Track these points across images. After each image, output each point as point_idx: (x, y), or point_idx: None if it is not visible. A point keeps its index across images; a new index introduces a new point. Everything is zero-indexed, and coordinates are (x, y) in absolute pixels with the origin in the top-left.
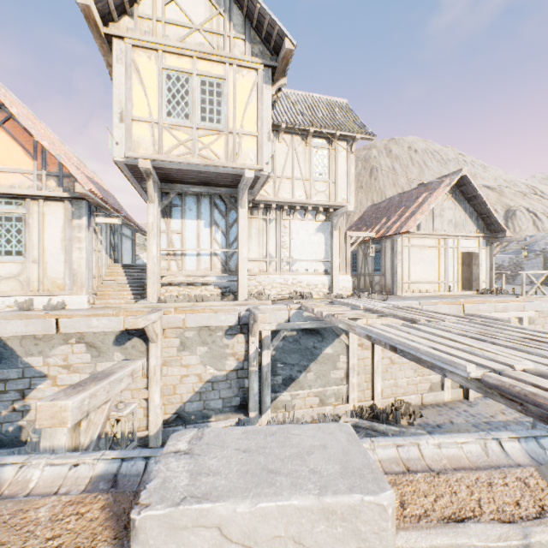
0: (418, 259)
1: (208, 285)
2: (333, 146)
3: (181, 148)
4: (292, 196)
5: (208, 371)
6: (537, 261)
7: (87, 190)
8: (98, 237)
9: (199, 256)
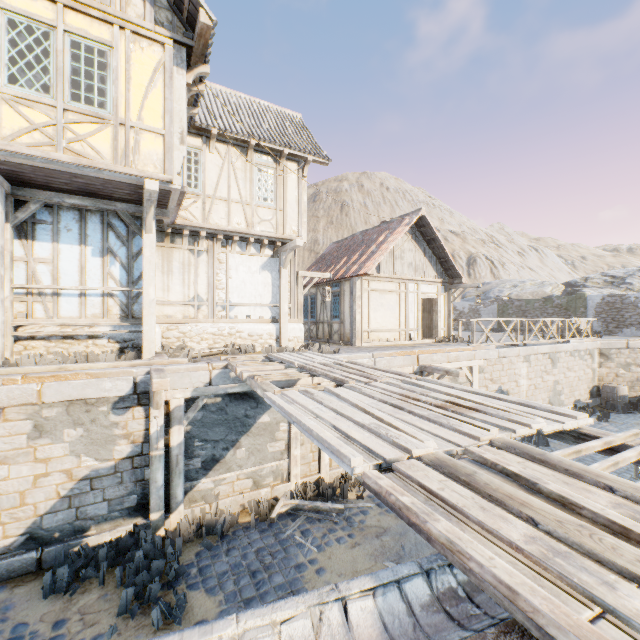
0: (378, 305)
1: (98, 338)
2: (281, 166)
3: (36, 135)
4: (228, 223)
5: (84, 463)
6: (492, 308)
7: None
8: None
9: (83, 297)
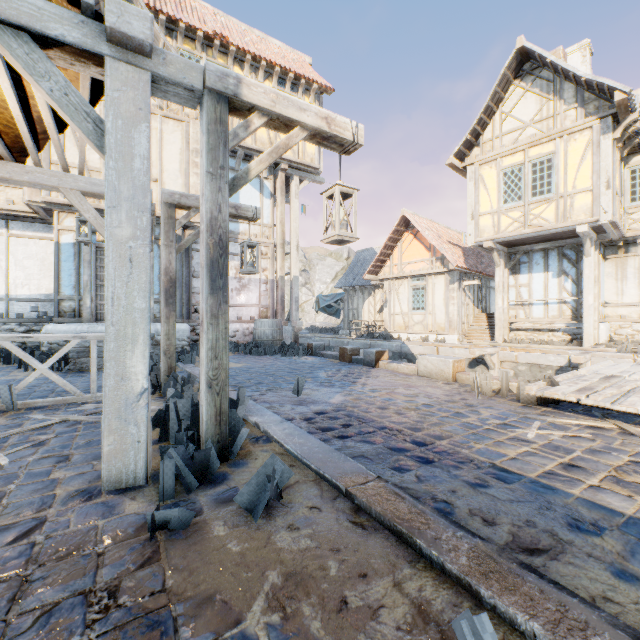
0: None
1: (555, 331)
2: None
3: (515, 224)
4: None
5: None
6: None
7: (455, 267)
8: (466, 294)
9: (545, 305)
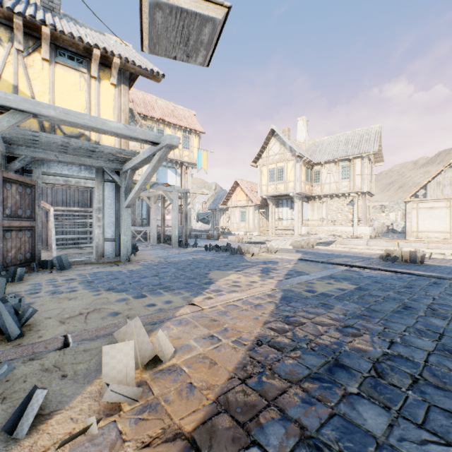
0: (426, 217)
1: (290, 230)
2: (351, 163)
3: (273, 190)
4: (329, 191)
5: None
6: None
7: (255, 204)
8: (262, 215)
9: (287, 220)
